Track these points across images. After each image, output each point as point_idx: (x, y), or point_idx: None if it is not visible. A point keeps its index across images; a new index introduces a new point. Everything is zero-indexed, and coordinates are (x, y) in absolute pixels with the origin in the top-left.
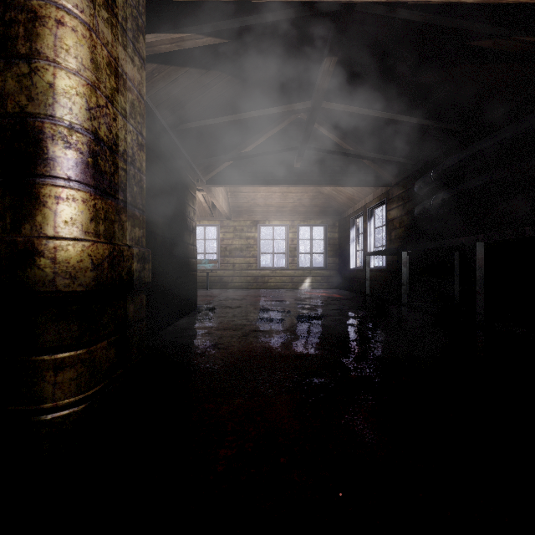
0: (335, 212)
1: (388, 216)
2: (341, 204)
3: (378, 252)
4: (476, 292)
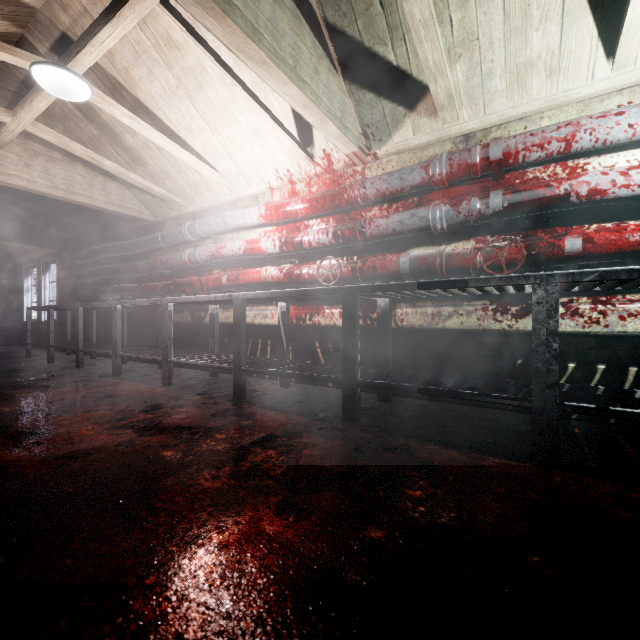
0: (4, 255)
1: (60, 274)
2: (11, 249)
3: (36, 308)
4: (79, 333)
